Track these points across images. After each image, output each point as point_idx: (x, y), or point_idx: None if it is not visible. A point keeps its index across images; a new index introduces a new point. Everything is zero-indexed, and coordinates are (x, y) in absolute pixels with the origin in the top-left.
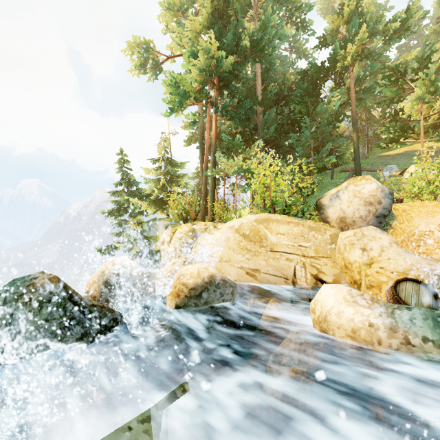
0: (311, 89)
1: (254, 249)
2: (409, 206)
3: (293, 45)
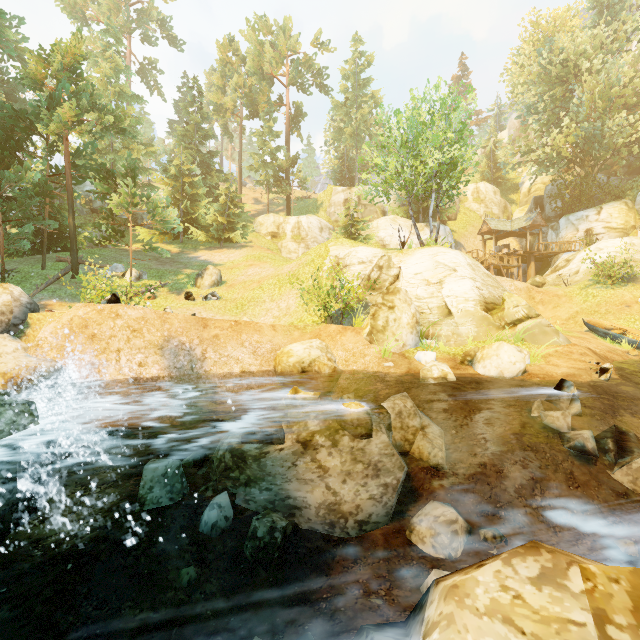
0: (1, 135)
1: None
2: (43, 316)
3: None
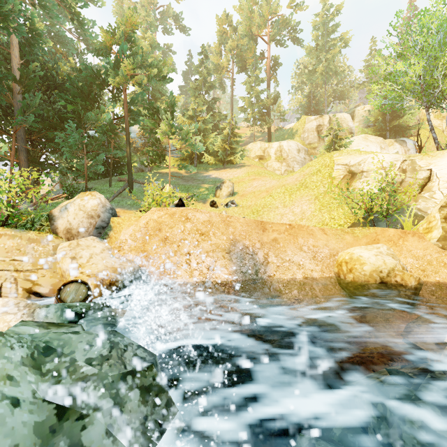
0: (85, 91)
1: None
2: (122, 220)
3: (80, 33)
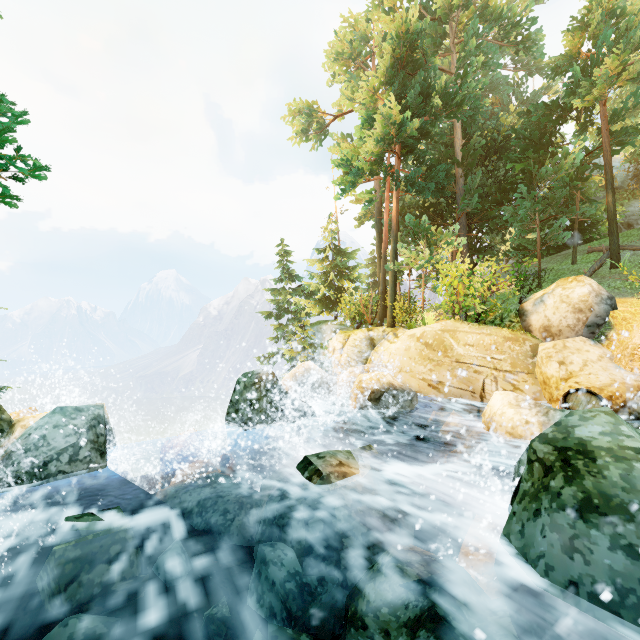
0: (536, 138)
1: (437, 360)
2: (631, 314)
3: (518, 60)
